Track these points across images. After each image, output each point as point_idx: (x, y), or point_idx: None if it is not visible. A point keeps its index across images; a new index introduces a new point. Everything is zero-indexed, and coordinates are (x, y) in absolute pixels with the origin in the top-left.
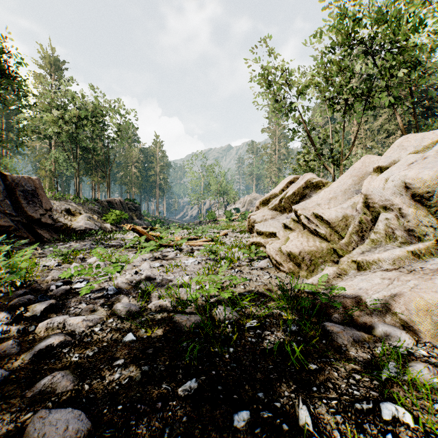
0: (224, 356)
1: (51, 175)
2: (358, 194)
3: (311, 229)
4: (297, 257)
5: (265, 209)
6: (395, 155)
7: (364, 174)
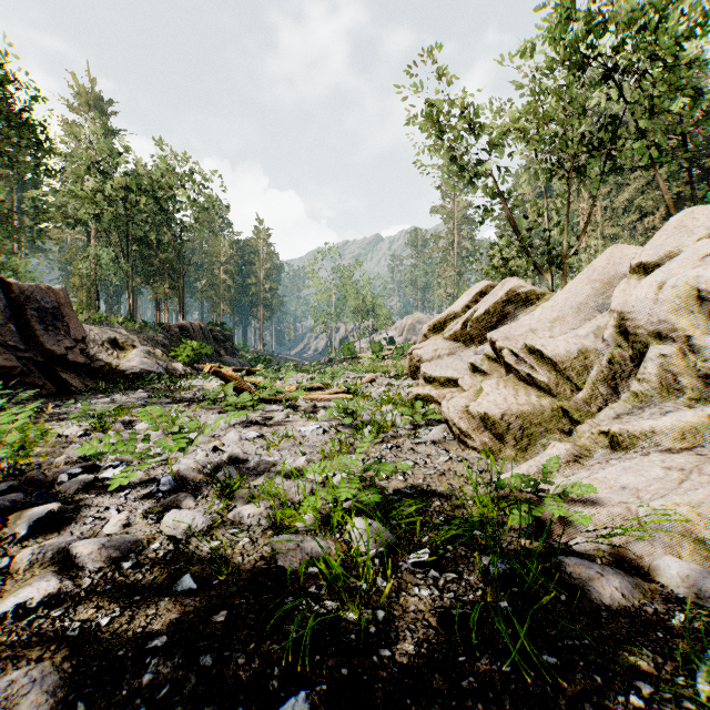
0: (367, 630)
1: (90, 284)
2: (603, 311)
3: (522, 374)
4: (498, 424)
5: (439, 338)
6: (672, 242)
7: (612, 278)
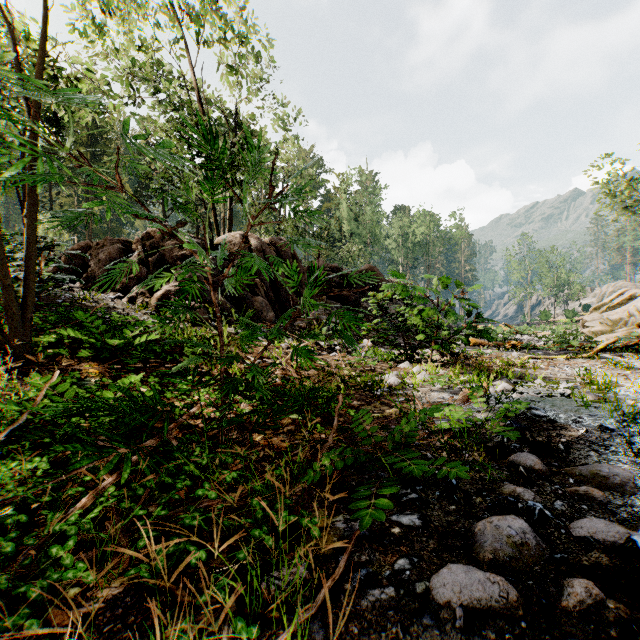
0: None
1: None
2: None
3: (605, 323)
4: (594, 333)
5: (596, 313)
6: None
7: None
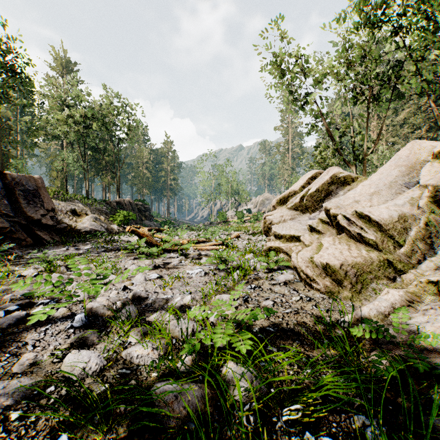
0: None
1: (63, 176)
2: (410, 187)
3: (353, 233)
4: (337, 272)
5: (283, 208)
6: None
7: (414, 163)
